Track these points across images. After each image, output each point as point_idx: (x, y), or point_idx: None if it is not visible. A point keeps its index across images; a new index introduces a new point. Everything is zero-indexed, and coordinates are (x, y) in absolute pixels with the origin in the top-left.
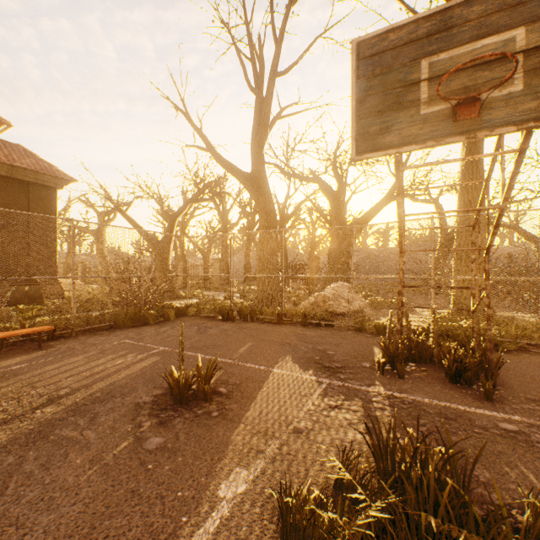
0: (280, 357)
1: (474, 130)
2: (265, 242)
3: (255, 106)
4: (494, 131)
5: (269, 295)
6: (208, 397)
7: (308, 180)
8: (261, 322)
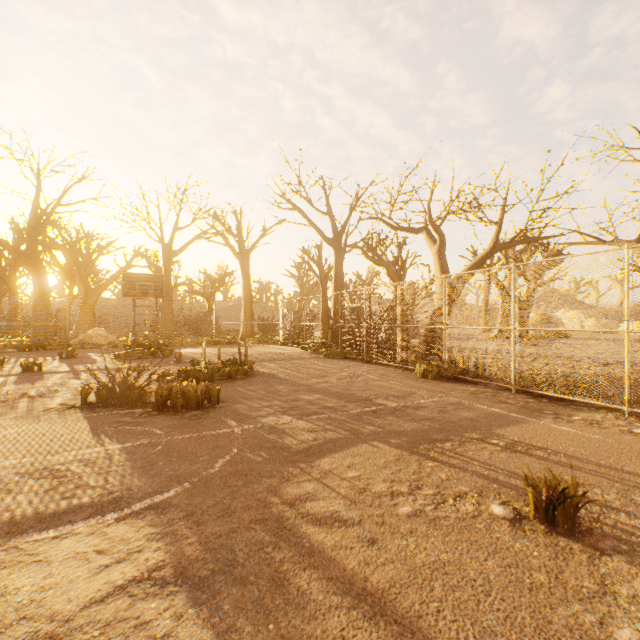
0: (87, 353)
1: (147, 297)
2: (41, 301)
3: (33, 208)
4: (149, 297)
5: (46, 337)
6: (76, 357)
7: (60, 248)
8: (52, 350)
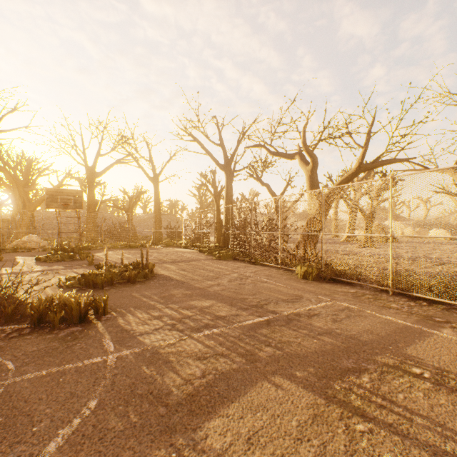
0: (15, 257)
1: (67, 208)
2: None
3: None
4: (70, 209)
5: None
6: (2, 260)
7: (1, 169)
8: None
